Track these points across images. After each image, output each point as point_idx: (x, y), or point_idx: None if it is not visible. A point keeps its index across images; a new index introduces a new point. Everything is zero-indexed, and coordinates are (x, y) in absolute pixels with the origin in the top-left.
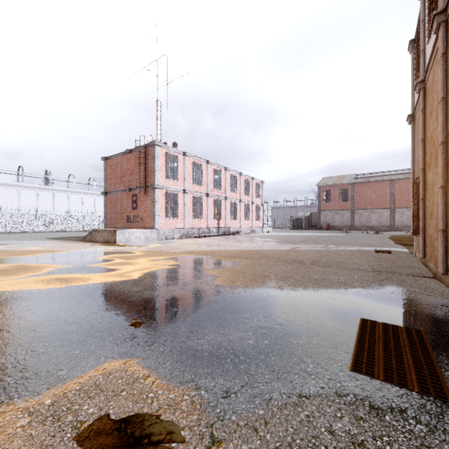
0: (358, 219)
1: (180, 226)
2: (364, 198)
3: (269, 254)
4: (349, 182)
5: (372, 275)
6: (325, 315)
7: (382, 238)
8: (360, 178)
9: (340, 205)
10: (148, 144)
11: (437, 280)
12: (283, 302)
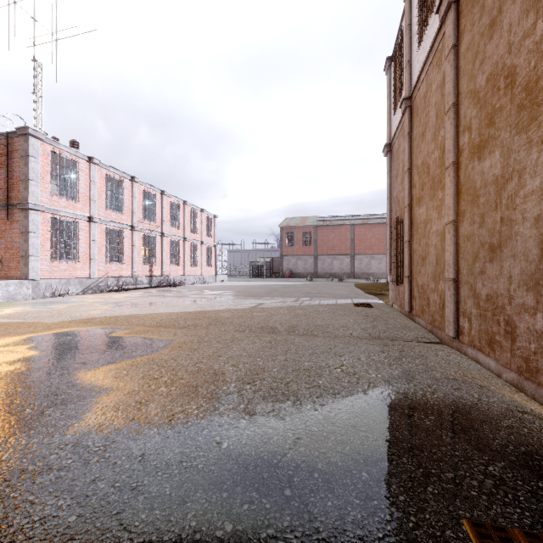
0: (321, 265)
1: (83, 274)
2: (327, 242)
3: (223, 317)
4: (313, 224)
5: (380, 349)
6: (382, 530)
7: (350, 287)
8: (323, 221)
9: (304, 250)
10: (14, 132)
11: (451, 348)
12: (260, 477)
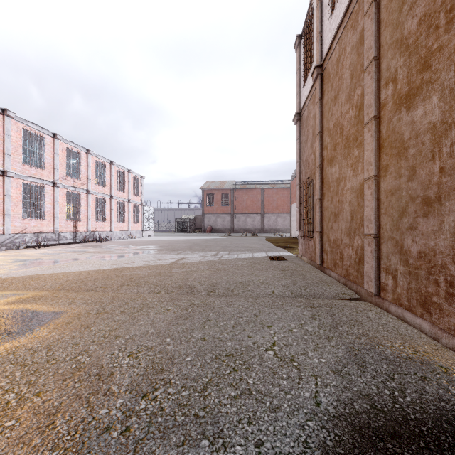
0: (237, 222)
1: None
2: (242, 203)
3: (139, 276)
4: (230, 187)
5: (309, 313)
6: None
7: (262, 241)
8: (238, 185)
9: (222, 209)
10: None
11: (375, 306)
12: None
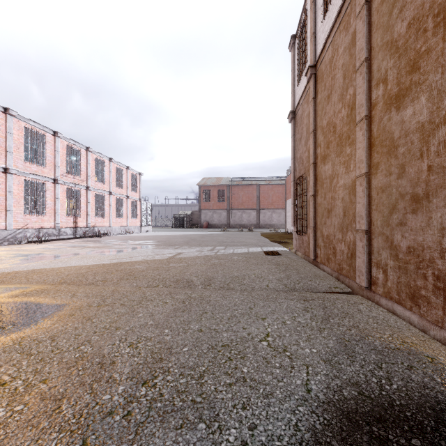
0: (233, 218)
1: None
2: (237, 199)
3: (138, 270)
4: (226, 183)
5: (302, 306)
6: None
7: (258, 236)
8: (234, 181)
9: (218, 205)
10: None
11: (367, 299)
12: None
